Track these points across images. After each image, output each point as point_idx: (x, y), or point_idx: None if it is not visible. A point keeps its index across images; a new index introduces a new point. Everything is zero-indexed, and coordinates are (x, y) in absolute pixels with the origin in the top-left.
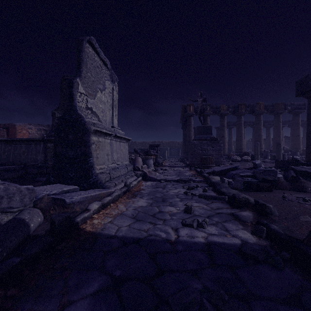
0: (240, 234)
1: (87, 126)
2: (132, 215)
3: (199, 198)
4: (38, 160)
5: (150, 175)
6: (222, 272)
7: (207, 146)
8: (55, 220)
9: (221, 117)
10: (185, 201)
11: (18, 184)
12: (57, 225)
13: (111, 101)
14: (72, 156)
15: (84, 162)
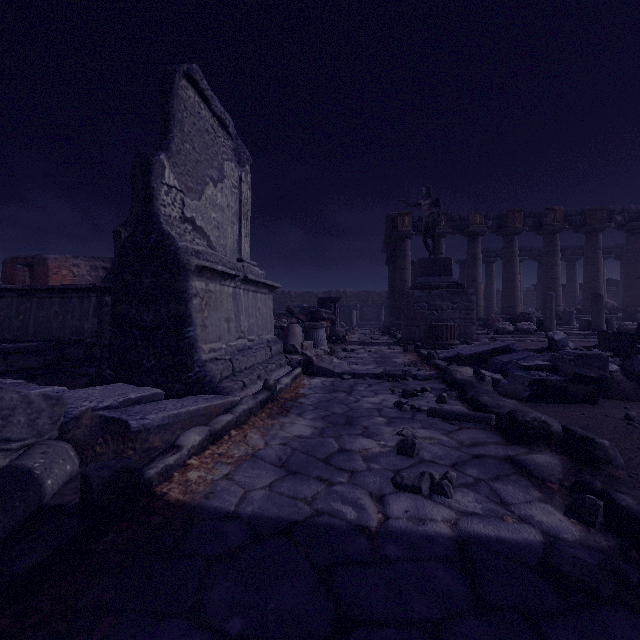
0: (538, 516)
1: (182, 258)
2: (278, 459)
3: (430, 416)
4: (85, 331)
5: (320, 362)
6: (507, 632)
7: (442, 300)
8: (91, 479)
9: (471, 239)
10: (398, 426)
11: (41, 383)
12: (96, 490)
13: (237, 206)
14: (149, 324)
15: (176, 336)
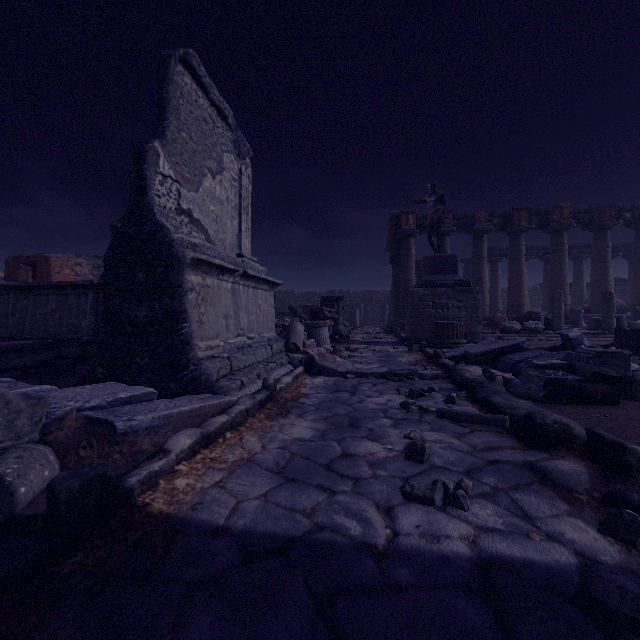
0: (569, 533)
1: (177, 250)
2: (275, 464)
3: (439, 418)
4: (82, 329)
5: (322, 361)
6: None
7: (447, 298)
8: (58, 490)
9: (476, 237)
10: (405, 428)
11: (34, 382)
12: (63, 503)
13: (237, 200)
14: (143, 319)
15: (171, 333)
